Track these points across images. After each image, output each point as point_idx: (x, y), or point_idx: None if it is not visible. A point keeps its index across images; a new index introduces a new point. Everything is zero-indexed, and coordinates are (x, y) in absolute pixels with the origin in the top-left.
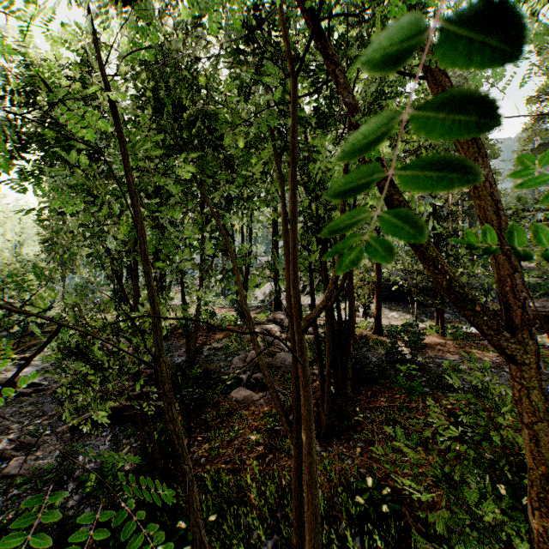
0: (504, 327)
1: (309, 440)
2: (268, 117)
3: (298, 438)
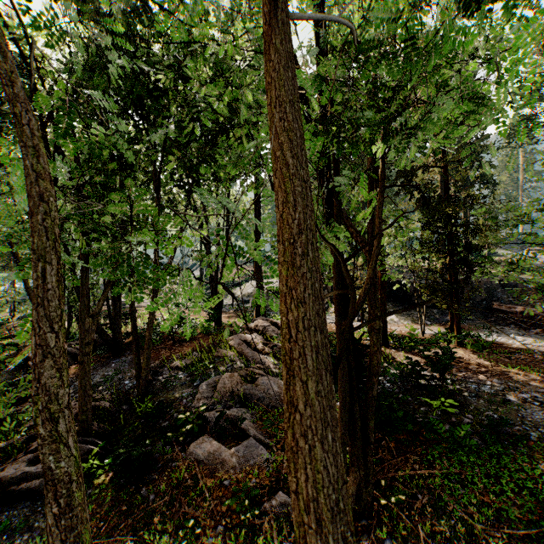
0: None
1: None
2: None
3: None
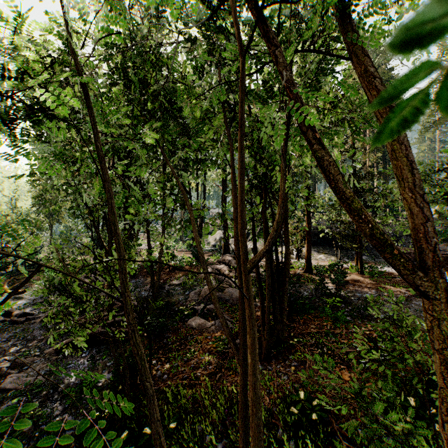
0: (418, 267)
1: (253, 362)
2: (219, 93)
3: (244, 360)
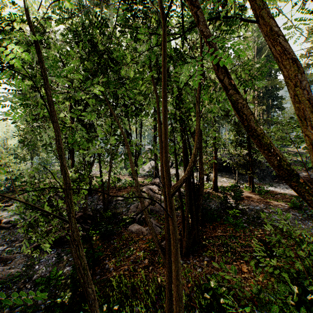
0: None
1: (177, 270)
2: (150, 55)
3: (170, 263)
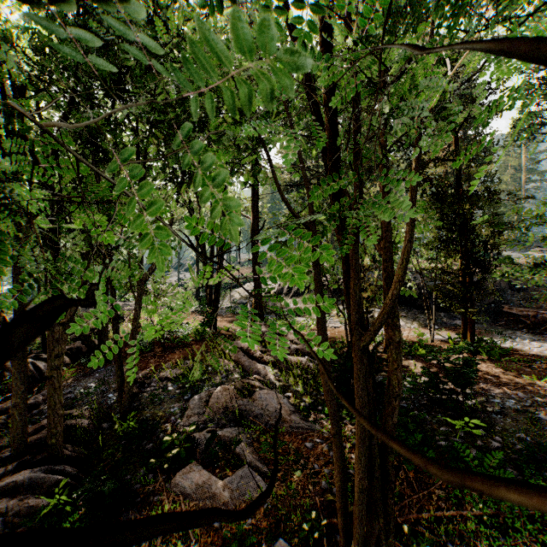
0: None
1: None
2: None
3: None
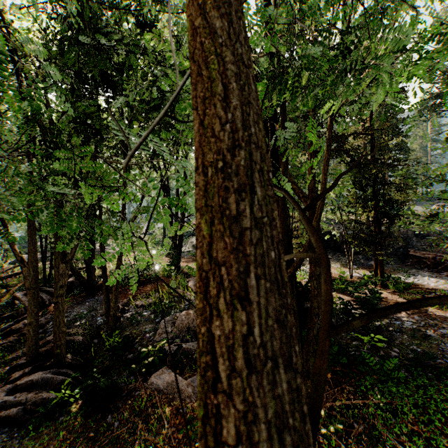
0: None
1: None
2: None
3: None
